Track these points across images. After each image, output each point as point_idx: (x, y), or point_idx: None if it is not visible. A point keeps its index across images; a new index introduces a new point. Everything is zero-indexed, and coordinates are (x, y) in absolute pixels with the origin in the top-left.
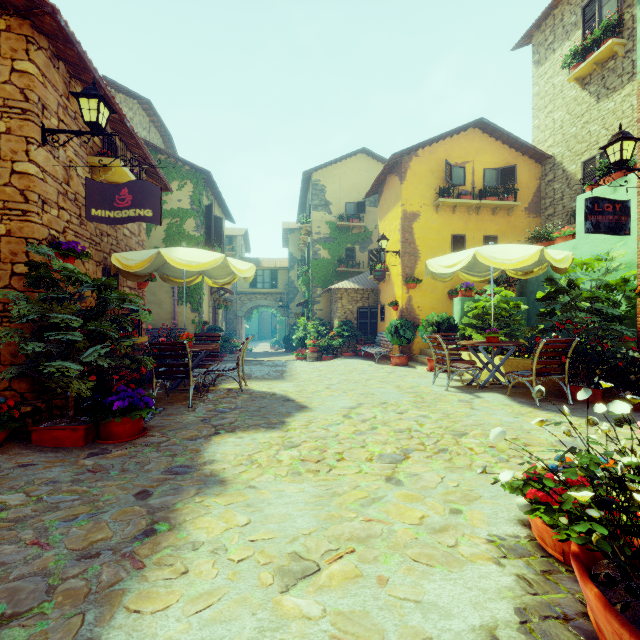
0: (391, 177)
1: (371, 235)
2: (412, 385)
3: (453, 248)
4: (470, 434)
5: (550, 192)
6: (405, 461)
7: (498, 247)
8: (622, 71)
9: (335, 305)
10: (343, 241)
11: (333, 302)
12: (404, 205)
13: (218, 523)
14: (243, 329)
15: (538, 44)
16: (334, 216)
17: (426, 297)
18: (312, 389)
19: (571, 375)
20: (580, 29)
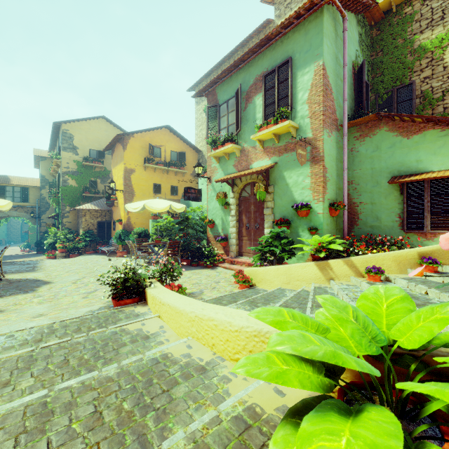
0: (119, 144)
1: (109, 173)
2: (119, 266)
3: (154, 191)
4: None
5: None
6: (94, 292)
7: (157, 201)
8: None
9: (80, 219)
10: (88, 175)
11: (79, 217)
12: (126, 164)
13: (4, 317)
14: None
15: None
16: (81, 157)
17: (139, 217)
18: (56, 274)
19: (181, 255)
20: None
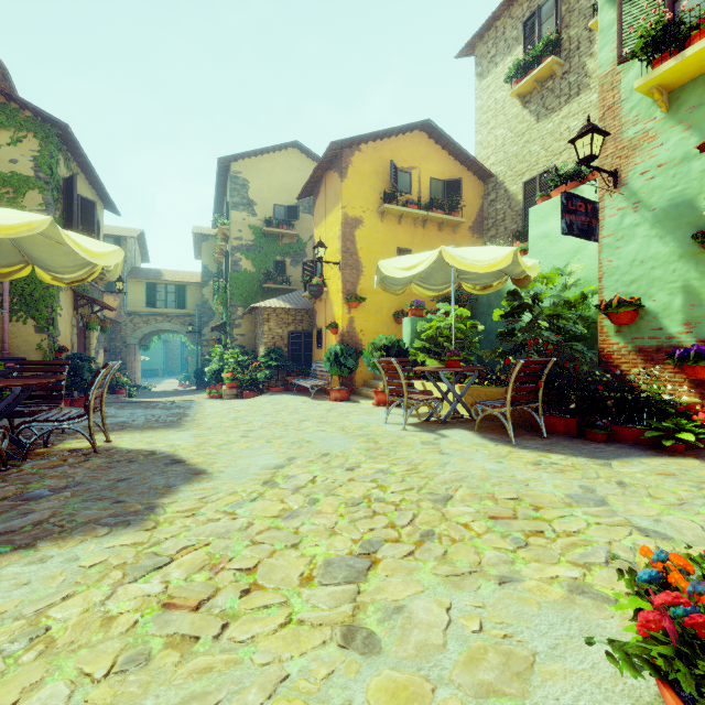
0: (329, 174)
1: (305, 247)
2: (360, 425)
3: None
4: (456, 497)
5: (493, 212)
6: (372, 573)
7: (463, 248)
8: (560, 92)
9: (261, 329)
10: (271, 251)
11: (258, 325)
12: (345, 207)
13: None
14: (138, 361)
15: (481, 56)
16: (260, 219)
17: (370, 319)
18: (220, 440)
19: (545, 403)
20: (521, 45)
